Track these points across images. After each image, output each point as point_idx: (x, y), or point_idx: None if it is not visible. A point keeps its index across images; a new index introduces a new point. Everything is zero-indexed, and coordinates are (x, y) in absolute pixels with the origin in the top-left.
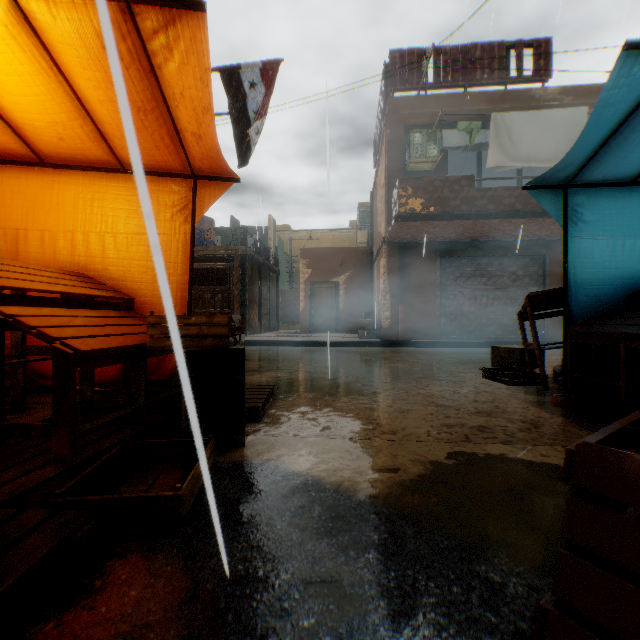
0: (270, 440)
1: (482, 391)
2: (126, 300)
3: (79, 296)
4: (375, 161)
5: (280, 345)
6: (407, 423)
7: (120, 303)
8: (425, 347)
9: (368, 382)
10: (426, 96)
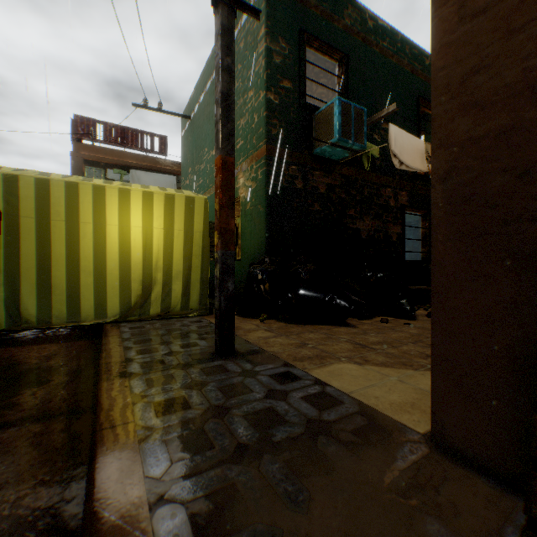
0: None
1: None
2: None
3: None
4: None
5: None
6: None
7: None
8: None
9: None
10: (99, 147)
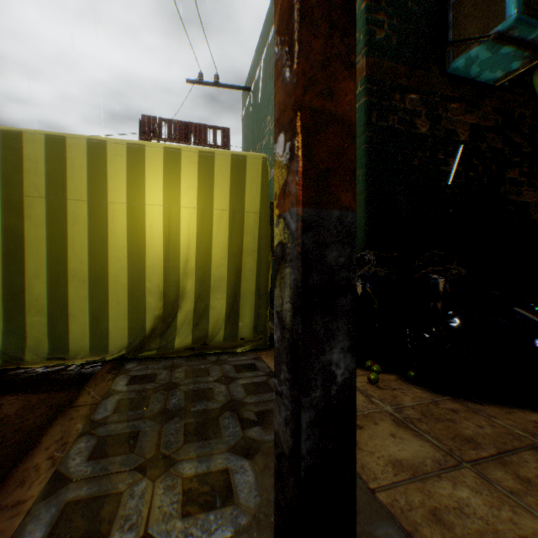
0: None
1: None
2: None
3: None
4: None
5: None
6: None
7: None
8: None
9: None
10: None
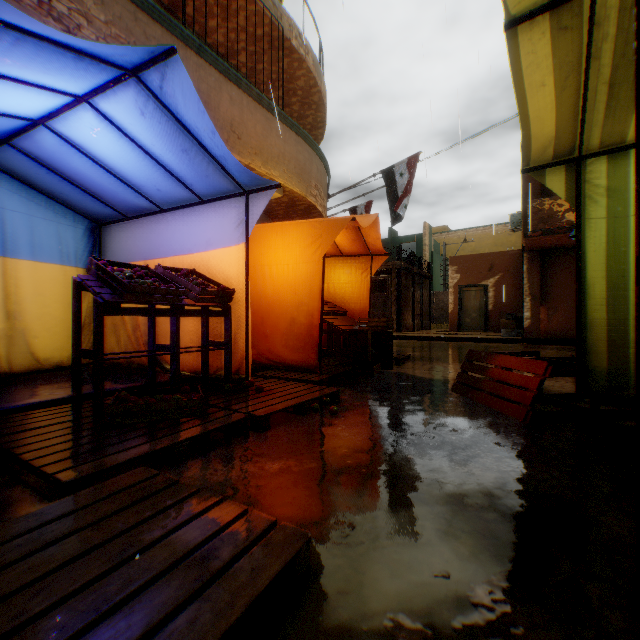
0: (403, 369)
1: None
2: (345, 312)
3: (333, 311)
4: None
5: (427, 340)
6: None
7: (343, 313)
8: (567, 345)
9: None
10: None
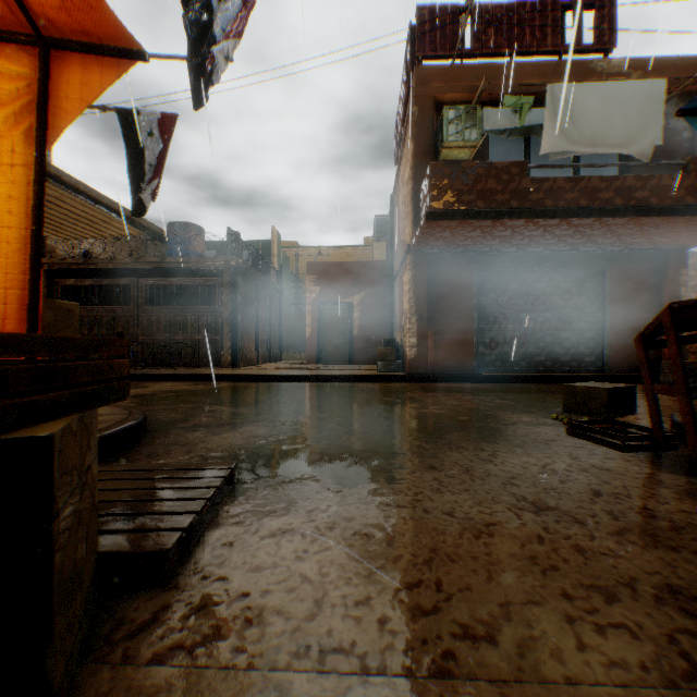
0: (153, 692)
1: (588, 466)
2: None
3: None
4: (396, 157)
5: (278, 380)
6: (504, 579)
7: None
8: (460, 382)
9: (398, 446)
10: (463, 66)
